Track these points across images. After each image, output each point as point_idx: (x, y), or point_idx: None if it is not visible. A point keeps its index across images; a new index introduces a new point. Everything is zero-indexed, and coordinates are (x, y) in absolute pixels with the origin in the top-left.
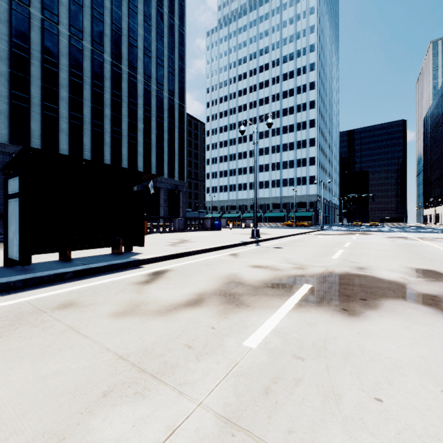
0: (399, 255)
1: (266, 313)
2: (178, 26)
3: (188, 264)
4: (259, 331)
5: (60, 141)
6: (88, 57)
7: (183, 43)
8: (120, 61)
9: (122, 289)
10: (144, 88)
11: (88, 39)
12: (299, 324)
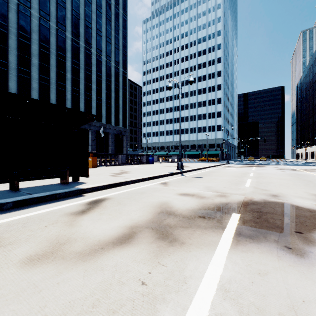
0: (297, 183)
1: (204, 254)
2: (122, 14)
3: (125, 193)
4: (203, 290)
5: (32, 97)
6: (53, 34)
7: (125, 27)
8: (79, 38)
9: (54, 221)
10: (96, 59)
11: (53, 21)
12: (248, 275)
